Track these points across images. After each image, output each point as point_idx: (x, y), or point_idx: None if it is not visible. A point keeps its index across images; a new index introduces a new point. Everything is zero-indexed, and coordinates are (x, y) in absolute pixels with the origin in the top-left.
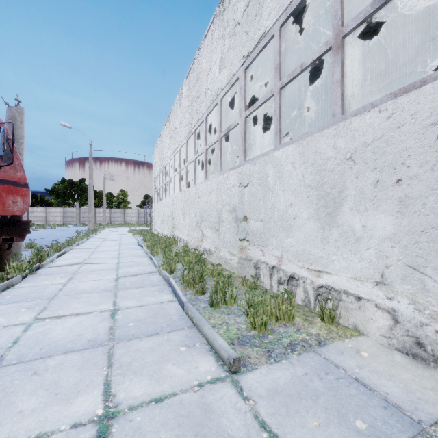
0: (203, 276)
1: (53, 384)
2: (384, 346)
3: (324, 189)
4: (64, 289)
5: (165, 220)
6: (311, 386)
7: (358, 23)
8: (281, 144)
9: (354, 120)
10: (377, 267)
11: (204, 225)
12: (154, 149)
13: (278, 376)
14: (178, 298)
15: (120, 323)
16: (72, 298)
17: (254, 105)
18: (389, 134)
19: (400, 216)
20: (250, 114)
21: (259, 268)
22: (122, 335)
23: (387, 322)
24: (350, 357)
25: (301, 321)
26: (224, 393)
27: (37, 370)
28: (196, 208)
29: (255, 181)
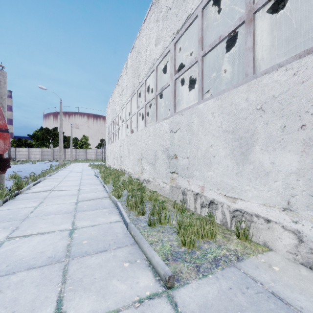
0: (143, 200)
1: (11, 302)
2: (290, 261)
3: (238, 134)
4: (35, 212)
5: (115, 157)
6: (235, 301)
7: (267, 0)
8: (203, 99)
9: (264, 78)
10: (284, 196)
11: (143, 161)
12: (107, 105)
13: (207, 291)
14: (124, 219)
15: (76, 241)
16: (39, 219)
17: (182, 69)
18: (294, 88)
19: (304, 155)
20: (178, 77)
21: (186, 194)
22: (76, 251)
23: (292, 241)
24: (264, 271)
25: (221, 238)
26: (161, 309)
27: (1, 287)
28: (138, 148)
29: (183, 128)
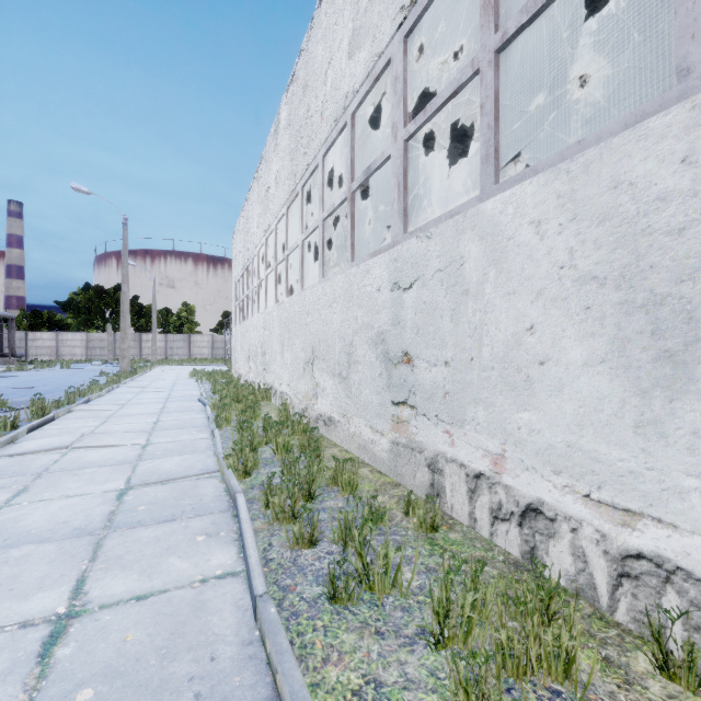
0: (314, 488)
1: None
2: None
3: (646, 286)
4: None
5: (252, 354)
6: None
7: None
8: (500, 181)
9: None
10: None
11: (319, 368)
12: (234, 232)
13: None
14: (247, 570)
15: (52, 688)
16: None
17: (427, 106)
18: None
19: None
20: (416, 131)
21: (441, 472)
22: None
23: None
24: None
25: (595, 669)
26: None
27: None
28: (305, 334)
29: (431, 276)
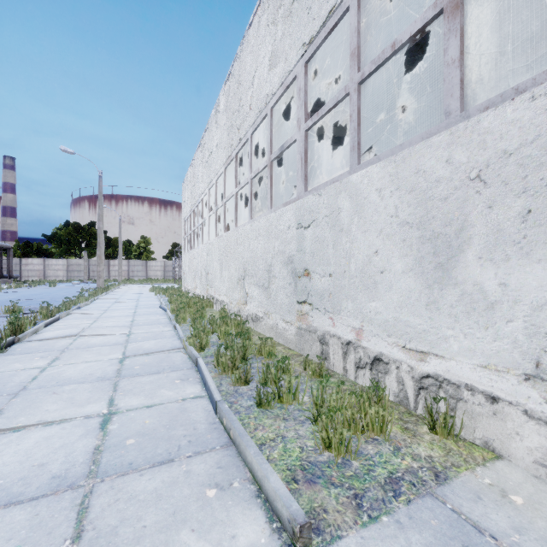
0: (247, 355)
1: None
2: (542, 481)
3: (431, 228)
4: (40, 378)
5: (198, 274)
6: None
7: None
8: (361, 163)
9: (484, 116)
10: (528, 350)
11: (248, 282)
12: (183, 183)
13: None
14: (209, 393)
15: (112, 439)
16: (47, 394)
17: (319, 111)
18: None
19: None
20: (313, 125)
21: (327, 344)
22: (111, 463)
23: (546, 442)
24: (494, 507)
25: (398, 431)
26: None
27: None
28: (238, 258)
29: (321, 219)
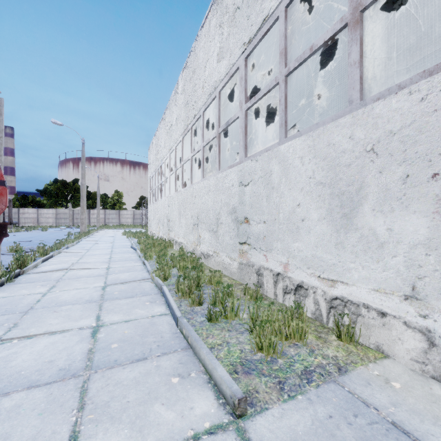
0: (200, 283)
1: (0, 440)
2: (416, 373)
3: (338, 187)
4: (43, 300)
5: (161, 221)
6: (338, 436)
7: None
8: (287, 137)
9: (376, 105)
10: (406, 278)
11: (201, 227)
12: (149, 148)
13: (296, 421)
14: (172, 311)
15: (101, 344)
16: (49, 312)
17: (256, 95)
18: (422, 119)
19: (438, 218)
20: (251, 106)
21: (262, 275)
22: (102, 360)
23: (419, 344)
24: (379, 390)
25: (314, 339)
26: None
27: None
28: (193, 209)
29: (257, 179)
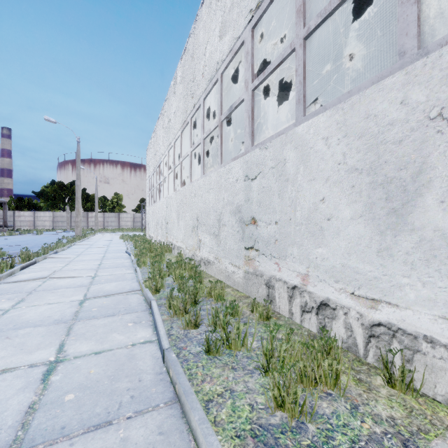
0: (198, 297)
1: None
2: None
3: (383, 173)
4: None
5: (159, 224)
6: None
7: None
8: (306, 115)
9: (447, 49)
10: None
11: (201, 230)
12: (148, 147)
13: None
14: (158, 338)
15: (51, 394)
16: None
17: (265, 70)
18: None
19: None
20: (259, 84)
21: (273, 287)
22: (42, 427)
23: None
24: None
25: (352, 384)
26: None
27: None
28: (192, 210)
29: (267, 171)
